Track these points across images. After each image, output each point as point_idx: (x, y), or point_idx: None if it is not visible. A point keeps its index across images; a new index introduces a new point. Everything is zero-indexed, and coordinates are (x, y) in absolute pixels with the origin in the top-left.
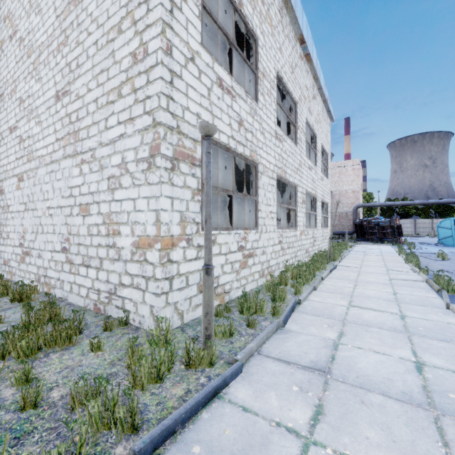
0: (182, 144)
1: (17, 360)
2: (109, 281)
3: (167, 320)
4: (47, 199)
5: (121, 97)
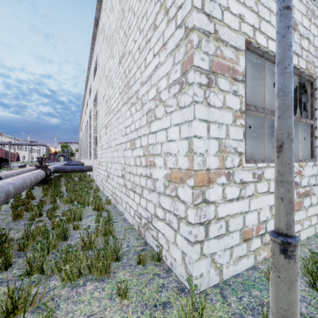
0: (220, 54)
1: (64, 281)
2: (147, 209)
3: (201, 276)
4: (115, 139)
5: (155, 29)
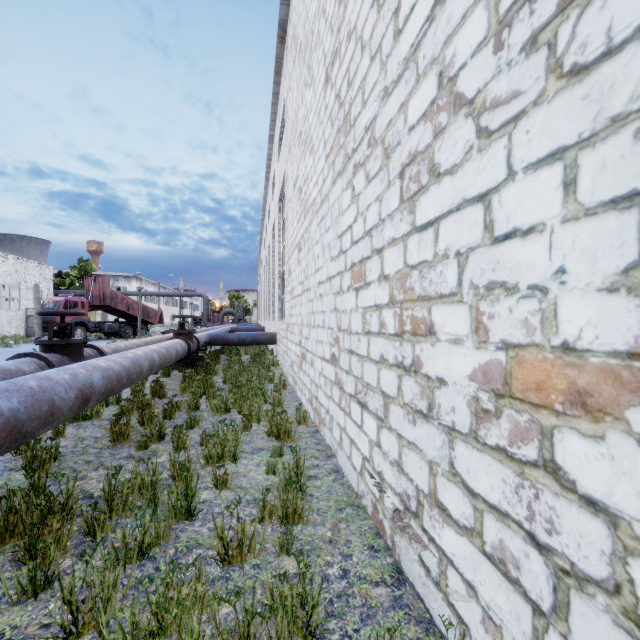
0: None
1: None
2: (402, 469)
3: None
4: (317, 269)
5: None
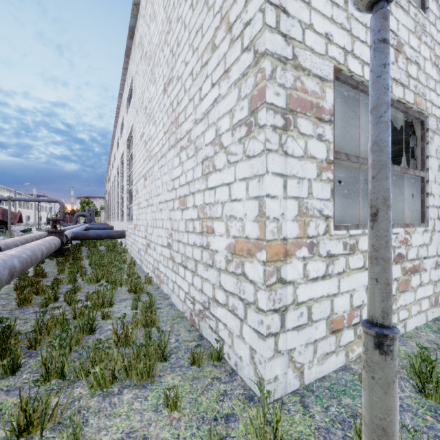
0: (301, 86)
1: (92, 388)
2: (202, 291)
3: (276, 379)
4: (158, 194)
5: (214, 49)
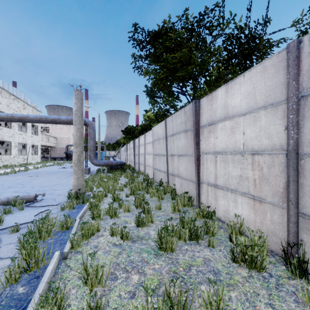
0: None
1: None
2: None
3: None
4: None
5: None
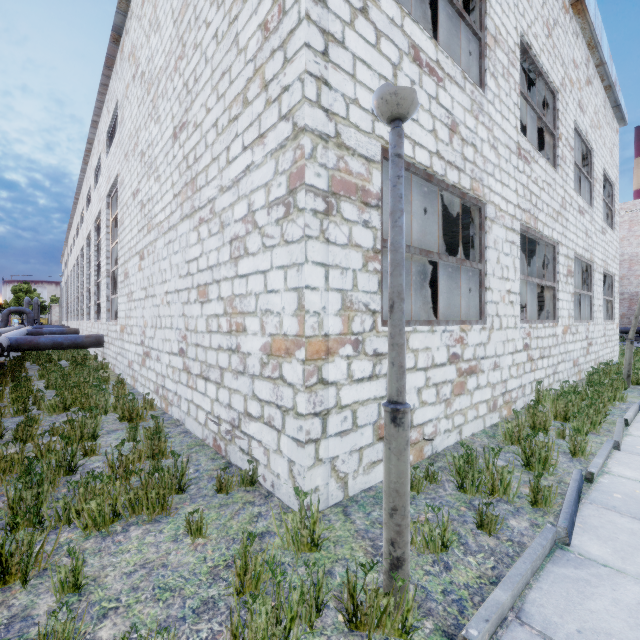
0: (345, 167)
1: (85, 531)
2: (231, 406)
3: (317, 490)
4: (165, 281)
5: (246, 104)
